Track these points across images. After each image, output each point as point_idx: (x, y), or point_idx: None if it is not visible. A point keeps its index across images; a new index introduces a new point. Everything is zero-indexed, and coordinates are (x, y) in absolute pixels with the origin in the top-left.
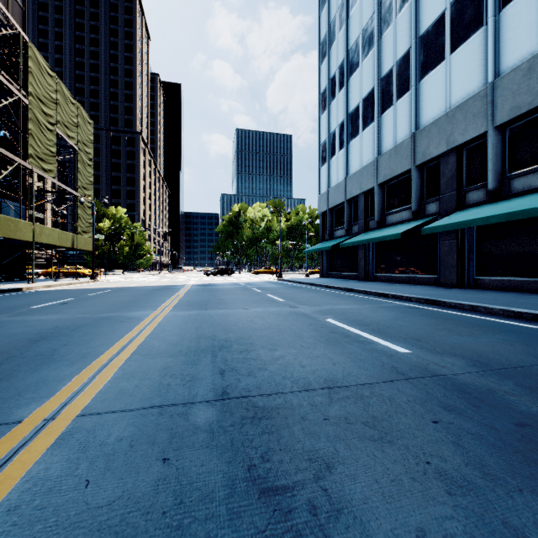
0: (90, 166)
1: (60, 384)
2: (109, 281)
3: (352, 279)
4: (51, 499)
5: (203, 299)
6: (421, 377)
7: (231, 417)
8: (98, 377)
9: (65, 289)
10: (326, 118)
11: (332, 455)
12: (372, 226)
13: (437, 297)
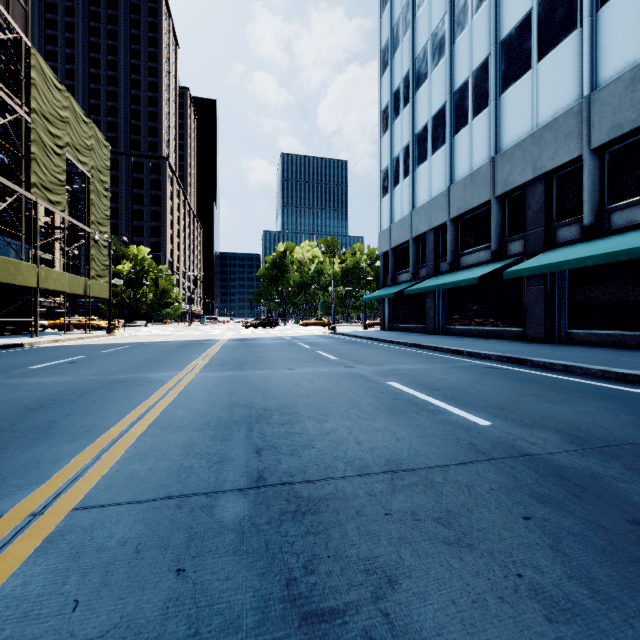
0: (106, 198)
1: (55, 466)
2: (129, 334)
3: (419, 332)
4: (26, 628)
5: (240, 357)
6: (506, 457)
7: (267, 511)
8: (104, 458)
9: (76, 345)
10: (388, 140)
11: (395, 564)
12: (444, 269)
13: (522, 354)
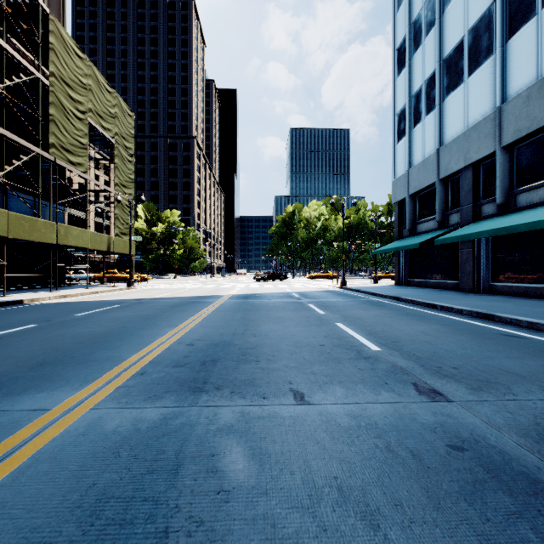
0: (130, 163)
1: None
2: (147, 287)
3: (448, 289)
4: None
5: (222, 337)
6: None
7: None
8: None
9: (74, 302)
10: (405, 78)
11: None
12: (488, 212)
13: None
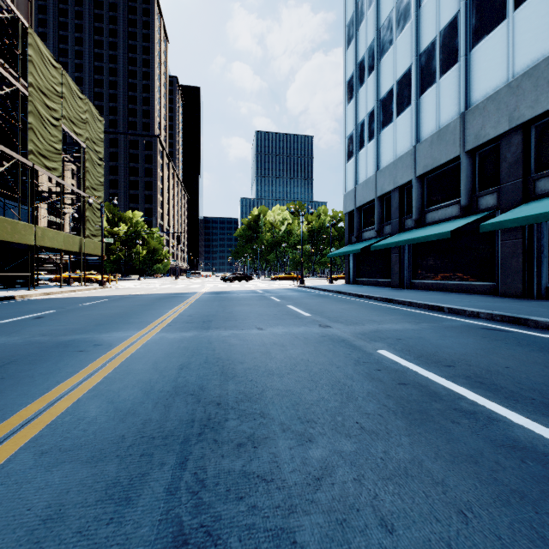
0: (100, 166)
1: None
2: (119, 287)
3: (384, 286)
4: None
5: (210, 312)
6: None
7: None
8: None
9: (63, 297)
10: (353, 108)
11: None
12: (409, 225)
13: (516, 312)
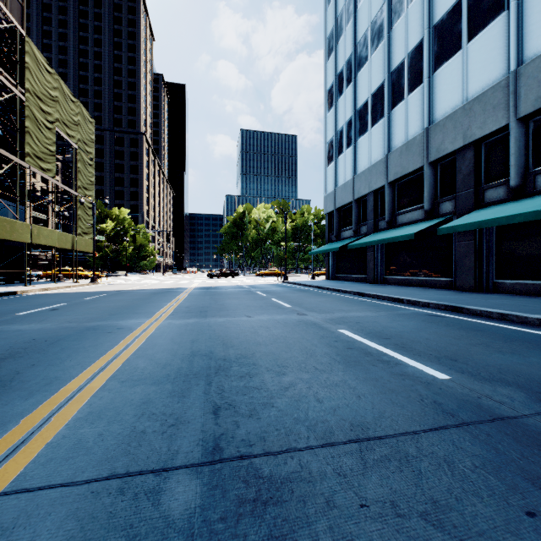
0: (91, 166)
1: (0, 430)
2: (110, 283)
3: (360, 282)
4: None
5: (204, 305)
6: (478, 420)
7: (223, 499)
8: (55, 419)
9: (62, 293)
10: (333, 116)
11: None
12: (382, 226)
13: (458, 303)
